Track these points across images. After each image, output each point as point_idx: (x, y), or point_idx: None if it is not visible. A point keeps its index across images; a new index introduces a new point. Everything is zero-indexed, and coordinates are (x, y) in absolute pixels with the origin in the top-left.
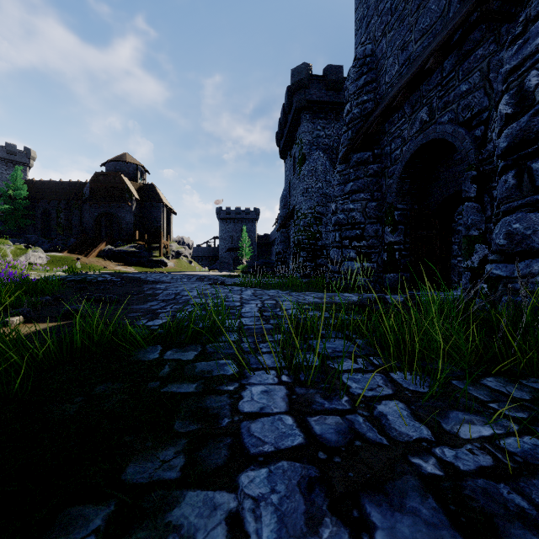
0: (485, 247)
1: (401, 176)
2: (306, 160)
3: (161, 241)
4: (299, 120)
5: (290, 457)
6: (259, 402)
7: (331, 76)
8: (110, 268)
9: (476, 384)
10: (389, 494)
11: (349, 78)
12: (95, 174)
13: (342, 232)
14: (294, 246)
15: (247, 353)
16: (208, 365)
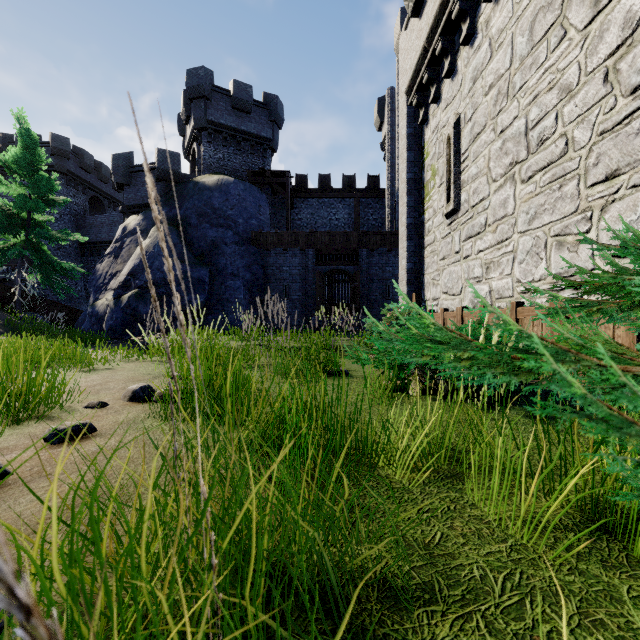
0: None
1: None
2: None
3: None
4: None
5: None
6: None
7: None
8: None
9: None
10: None
11: None
12: None
13: None
14: None
15: None
16: None
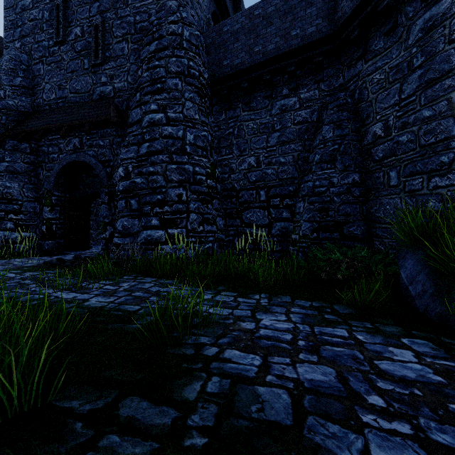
0: (112, 228)
1: (58, 173)
2: None
3: None
4: None
5: (95, 296)
6: (71, 296)
7: None
8: None
9: (122, 278)
10: (117, 293)
11: (0, 67)
12: None
13: None
14: None
15: (32, 292)
16: (24, 298)
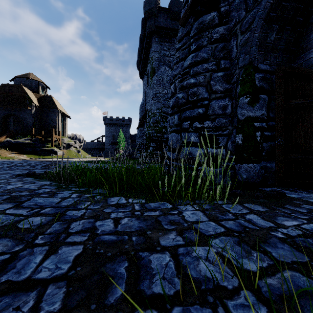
0: None
1: (268, 15)
2: (155, 72)
3: (52, 135)
4: (150, 42)
5: None
6: None
7: (174, 8)
8: (4, 155)
9: None
10: None
11: None
12: (2, 85)
13: (181, 114)
14: (146, 138)
15: None
16: None
